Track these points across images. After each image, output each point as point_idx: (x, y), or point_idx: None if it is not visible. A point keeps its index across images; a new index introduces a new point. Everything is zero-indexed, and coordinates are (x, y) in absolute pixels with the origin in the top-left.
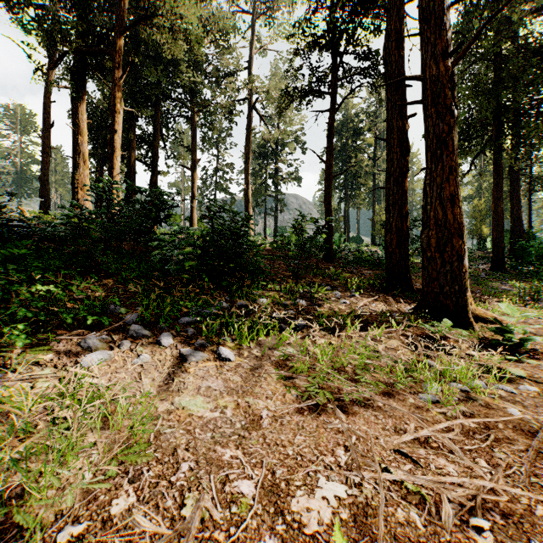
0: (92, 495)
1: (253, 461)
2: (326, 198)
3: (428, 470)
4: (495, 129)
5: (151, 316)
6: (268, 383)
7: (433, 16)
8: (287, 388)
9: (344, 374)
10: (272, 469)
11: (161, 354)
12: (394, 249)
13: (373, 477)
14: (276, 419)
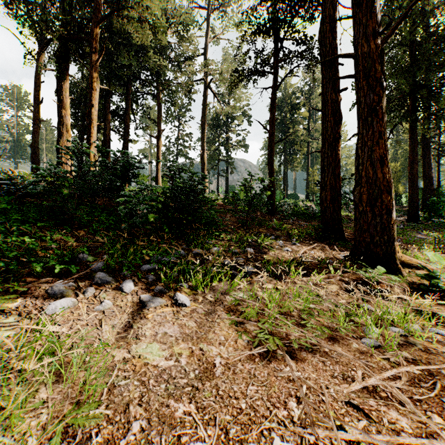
0: None
1: (206, 417)
2: (269, 161)
3: (382, 425)
4: (411, 103)
5: (116, 264)
6: (221, 329)
7: (365, 0)
8: (238, 333)
9: (290, 318)
10: (226, 427)
11: (122, 300)
12: (328, 203)
13: (328, 435)
14: (228, 367)
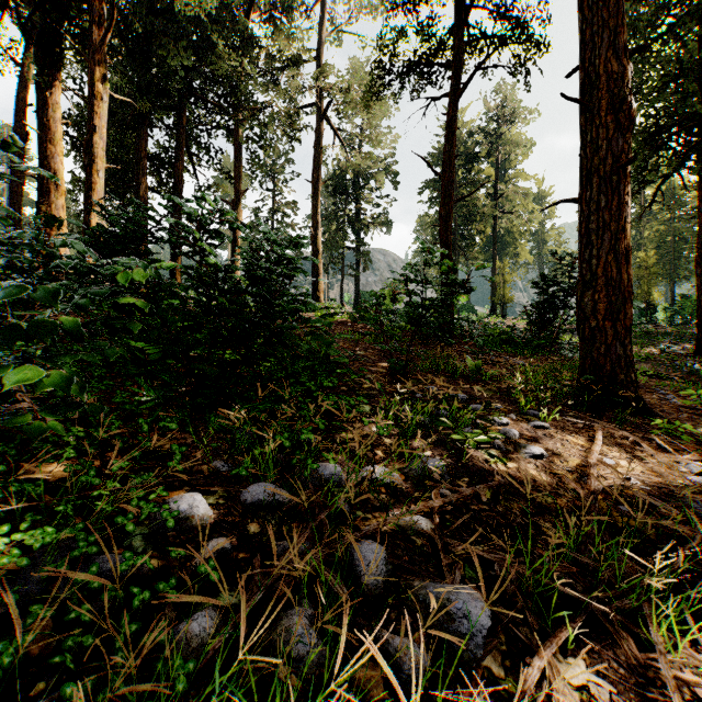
0: None
1: None
2: (442, 237)
3: None
4: None
5: None
6: None
7: None
8: None
9: None
10: None
11: None
12: (600, 321)
13: None
14: None
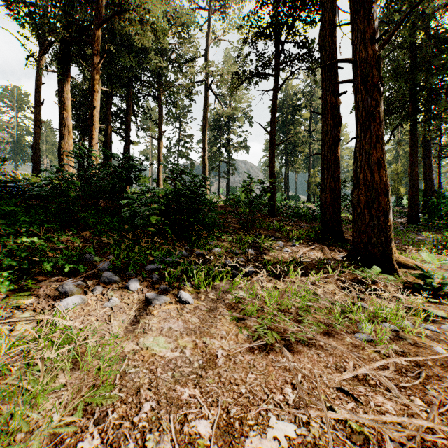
0: (58, 437)
1: (209, 400)
2: (270, 163)
3: (369, 407)
4: (411, 105)
5: (121, 264)
6: (222, 324)
7: (363, 7)
8: (239, 328)
9: (288, 315)
10: (227, 408)
11: (129, 298)
12: (328, 205)
13: (319, 415)
14: (229, 358)
